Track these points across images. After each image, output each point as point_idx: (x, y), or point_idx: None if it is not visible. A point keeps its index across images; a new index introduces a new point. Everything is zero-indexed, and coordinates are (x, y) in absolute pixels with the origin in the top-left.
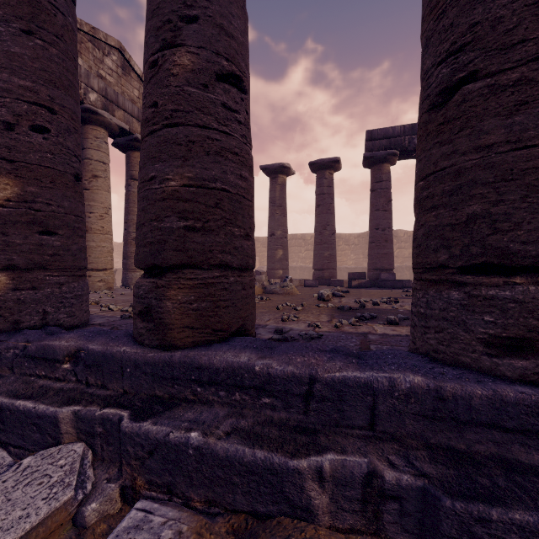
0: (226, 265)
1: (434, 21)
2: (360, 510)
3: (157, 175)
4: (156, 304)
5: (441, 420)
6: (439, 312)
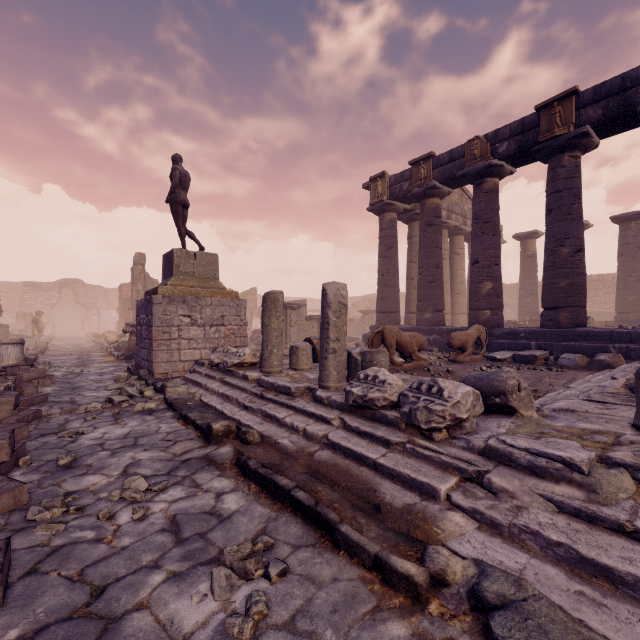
0: (579, 306)
1: None
2: (625, 355)
3: (556, 282)
4: (556, 317)
5: None
6: None
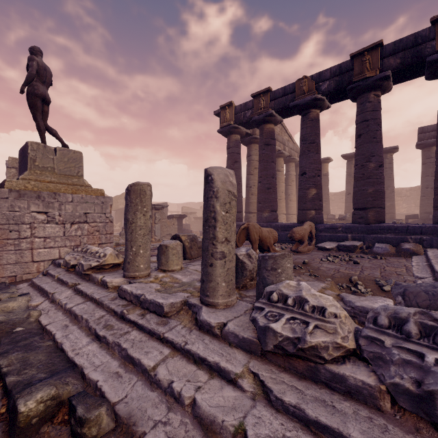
0: (381, 207)
1: (437, 156)
2: (419, 244)
3: (365, 189)
4: (365, 215)
5: (435, 231)
6: (437, 215)
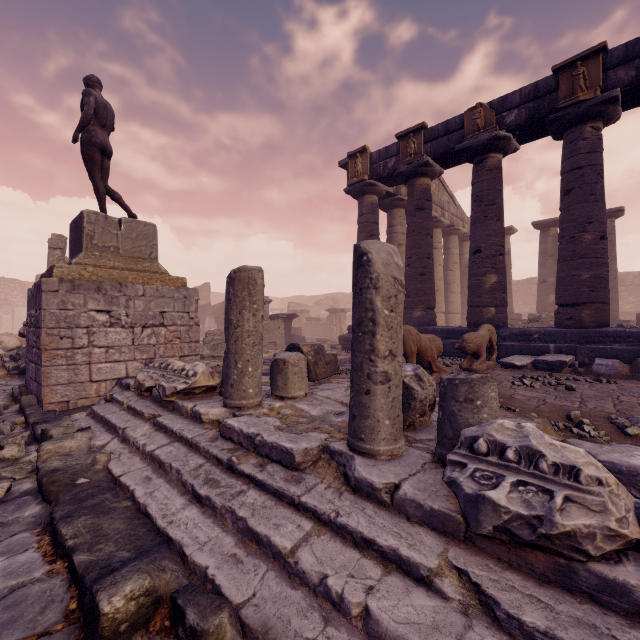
0: (603, 302)
1: None
2: None
3: (577, 274)
4: (578, 315)
5: None
6: None
